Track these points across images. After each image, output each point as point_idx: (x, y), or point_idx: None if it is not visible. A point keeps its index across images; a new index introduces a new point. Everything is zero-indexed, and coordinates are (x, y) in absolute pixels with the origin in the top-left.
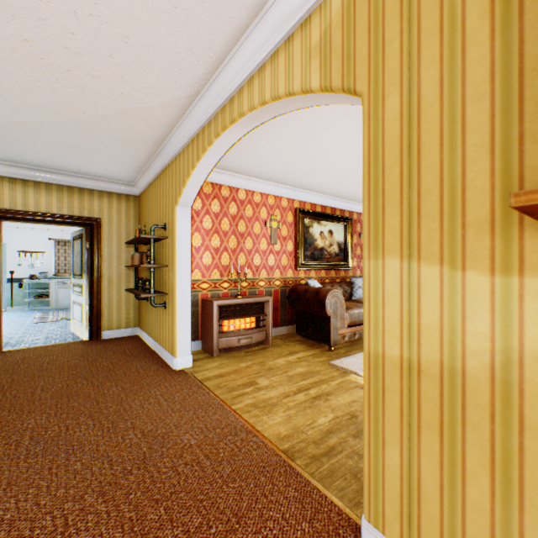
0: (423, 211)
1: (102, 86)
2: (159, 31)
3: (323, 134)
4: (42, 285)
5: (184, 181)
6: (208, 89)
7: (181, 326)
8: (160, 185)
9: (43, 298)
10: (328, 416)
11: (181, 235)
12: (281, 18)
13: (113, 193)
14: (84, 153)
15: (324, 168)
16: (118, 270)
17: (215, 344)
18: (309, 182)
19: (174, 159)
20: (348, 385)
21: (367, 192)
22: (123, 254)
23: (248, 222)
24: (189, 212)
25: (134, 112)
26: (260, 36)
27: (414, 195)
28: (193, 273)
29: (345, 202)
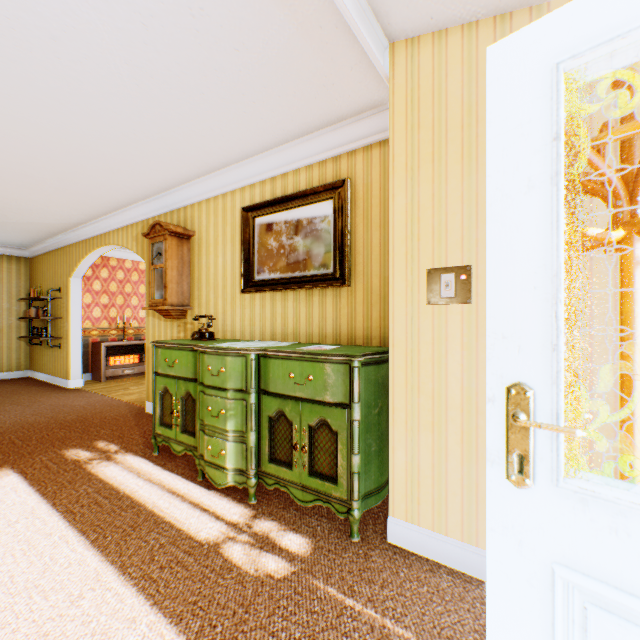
0: None
1: (21, 215)
2: (63, 209)
3: None
4: None
5: (77, 264)
6: (93, 224)
7: (74, 359)
8: (55, 258)
9: None
10: None
11: (74, 297)
12: (124, 218)
13: (4, 255)
14: None
15: None
16: (10, 321)
17: (103, 373)
18: None
19: (69, 245)
20: None
21: (147, 296)
22: (15, 307)
23: (135, 285)
24: (81, 281)
25: (40, 223)
26: (116, 219)
27: None
28: (85, 323)
29: None
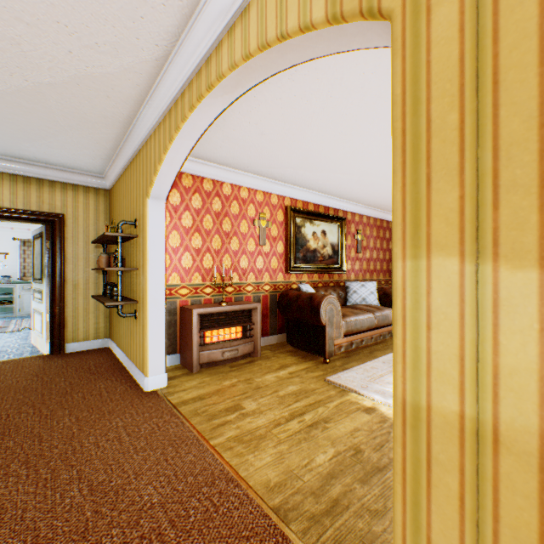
0: (504, 179)
1: (41, 38)
2: None
3: (319, 117)
4: (5, 290)
5: (155, 168)
6: (180, 48)
7: (153, 340)
8: (130, 175)
9: (5, 304)
10: (328, 452)
11: (153, 233)
12: None
13: (79, 186)
14: (37, 135)
15: (319, 160)
16: (86, 273)
17: (195, 358)
18: (302, 177)
19: (145, 143)
20: (348, 407)
21: (401, 158)
22: (92, 255)
23: (234, 220)
24: (163, 206)
25: (90, 79)
26: None
27: (487, 154)
28: (171, 277)
29: (339, 200)
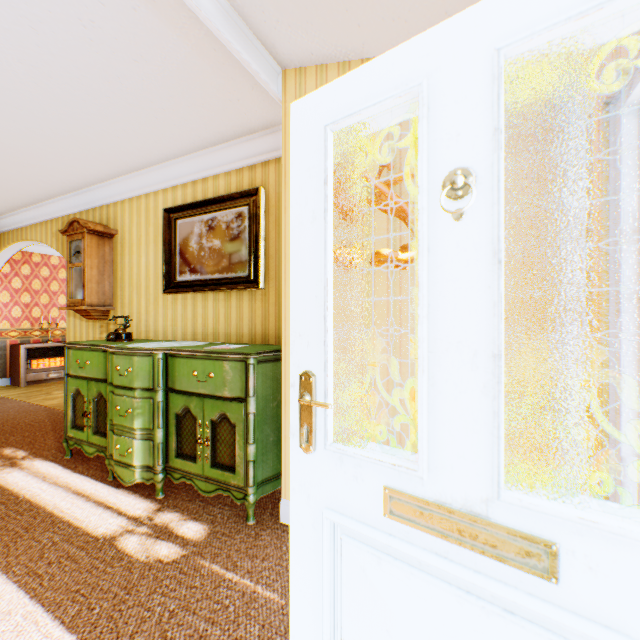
0: None
1: None
2: None
3: None
4: None
5: None
6: (7, 217)
7: None
8: None
9: None
10: None
11: None
12: (42, 213)
13: None
14: None
15: None
16: None
17: (24, 377)
18: None
19: None
20: None
21: None
22: None
23: (63, 282)
24: None
25: None
26: (34, 213)
27: None
28: (2, 324)
29: None
